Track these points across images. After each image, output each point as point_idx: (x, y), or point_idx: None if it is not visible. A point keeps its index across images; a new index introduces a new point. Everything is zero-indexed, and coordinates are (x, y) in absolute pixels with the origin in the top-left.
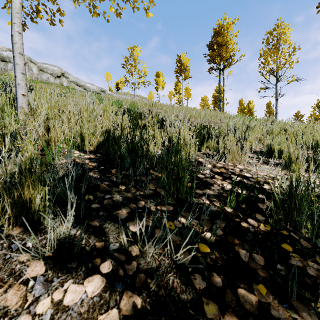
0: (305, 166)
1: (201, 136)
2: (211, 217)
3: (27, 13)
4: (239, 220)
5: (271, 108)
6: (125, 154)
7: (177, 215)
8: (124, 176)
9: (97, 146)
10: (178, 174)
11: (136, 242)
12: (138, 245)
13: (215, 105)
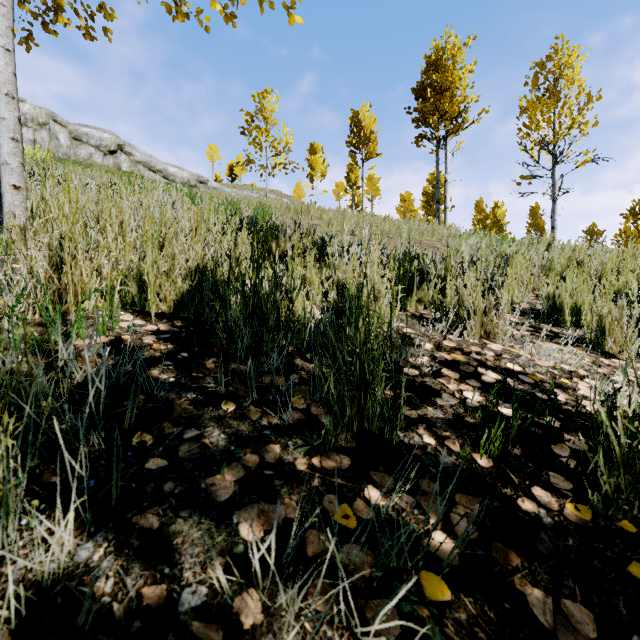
0: (637, 345)
1: (406, 278)
2: (443, 486)
3: (35, 13)
4: (512, 492)
5: (540, 217)
6: (239, 322)
7: (360, 482)
8: (234, 377)
9: (177, 302)
10: (362, 375)
11: (255, 588)
12: (260, 595)
13: (427, 211)
